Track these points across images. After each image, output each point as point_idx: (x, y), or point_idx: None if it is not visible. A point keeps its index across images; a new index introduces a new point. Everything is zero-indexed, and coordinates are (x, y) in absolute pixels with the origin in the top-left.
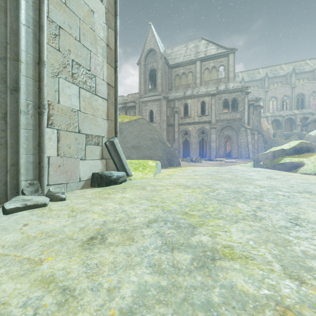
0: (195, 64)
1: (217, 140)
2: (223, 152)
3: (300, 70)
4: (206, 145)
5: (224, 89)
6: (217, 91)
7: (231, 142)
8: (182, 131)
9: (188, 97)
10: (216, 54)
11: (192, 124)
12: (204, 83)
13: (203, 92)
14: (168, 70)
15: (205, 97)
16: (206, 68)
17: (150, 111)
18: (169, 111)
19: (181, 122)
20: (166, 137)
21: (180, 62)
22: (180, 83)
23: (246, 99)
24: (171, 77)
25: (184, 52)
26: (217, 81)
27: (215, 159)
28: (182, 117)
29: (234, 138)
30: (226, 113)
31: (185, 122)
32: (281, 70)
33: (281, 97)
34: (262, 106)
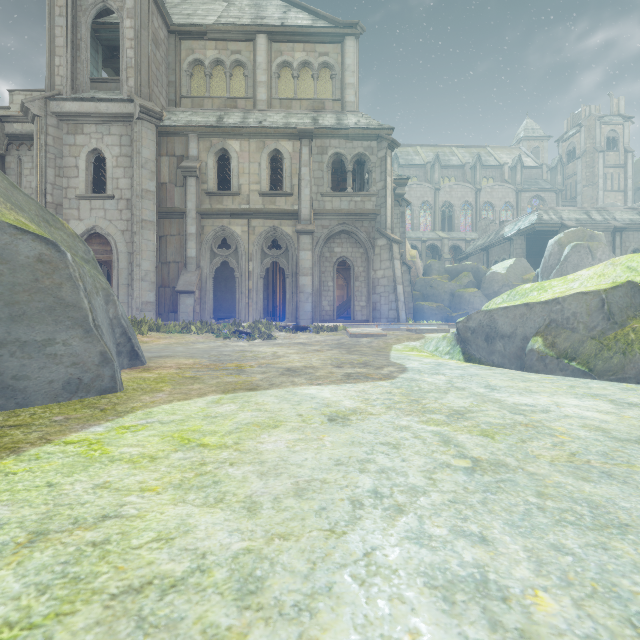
0: (254, 43)
1: (317, 270)
2: (333, 304)
3: (445, 161)
4: (281, 290)
5: (334, 125)
6: (316, 128)
7: (353, 278)
8: (213, 235)
9: (232, 129)
10: (312, 26)
11: (243, 217)
12: (278, 103)
13: (277, 123)
14: (166, 39)
15: (281, 138)
16: (284, 62)
17: (93, 154)
18: (168, 166)
19: (210, 207)
20: (153, 250)
21: (207, 23)
22: (209, 91)
23: (389, 163)
24: (178, 65)
25: (223, 8)
26: (316, 105)
27: (313, 326)
28: (213, 192)
29: (359, 268)
30: (340, 195)
31: (223, 208)
32: (417, 156)
33: (419, 204)
34: (408, 202)
